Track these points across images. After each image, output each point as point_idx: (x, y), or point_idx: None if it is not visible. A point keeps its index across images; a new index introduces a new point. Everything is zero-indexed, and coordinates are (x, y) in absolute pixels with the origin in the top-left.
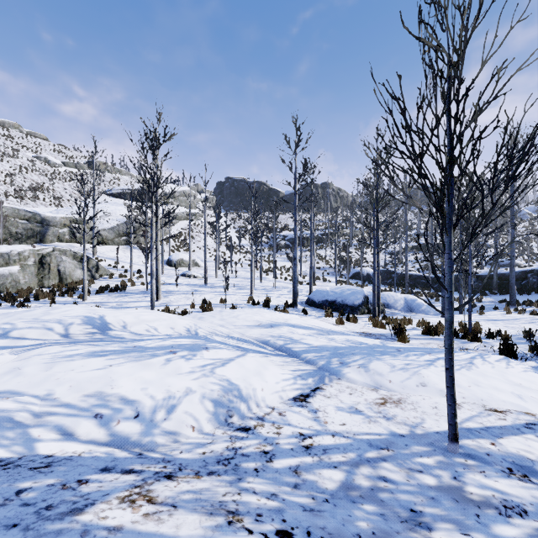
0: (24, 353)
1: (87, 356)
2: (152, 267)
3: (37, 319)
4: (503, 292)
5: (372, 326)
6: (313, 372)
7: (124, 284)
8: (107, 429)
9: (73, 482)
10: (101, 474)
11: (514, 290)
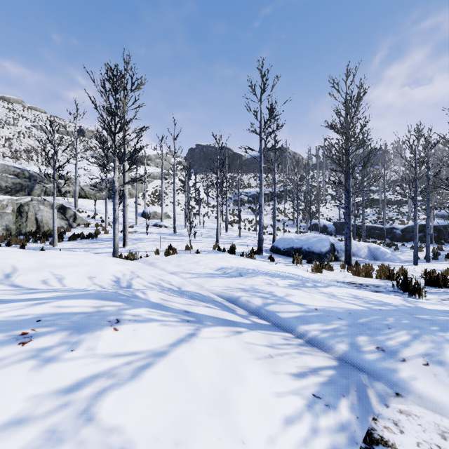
0: None
1: None
2: (115, 212)
3: None
4: None
5: (352, 274)
6: (337, 378)
7: (98, 232)
8: None
9: None
10: None
11: None
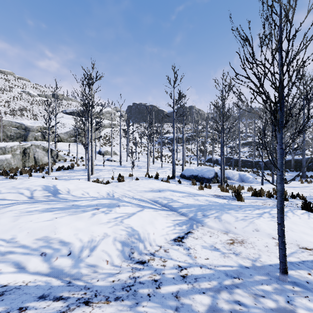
0: (3, 209)
1: (42, 212)
2: (88, 155)
3: (14, 187)
4: (298, 170)
5: (220, 191)
6: (186, 221)
7: (73, 165)
8: (48, 263)
9: (15, 310)
10: (38, 301)
11: (305, 169)
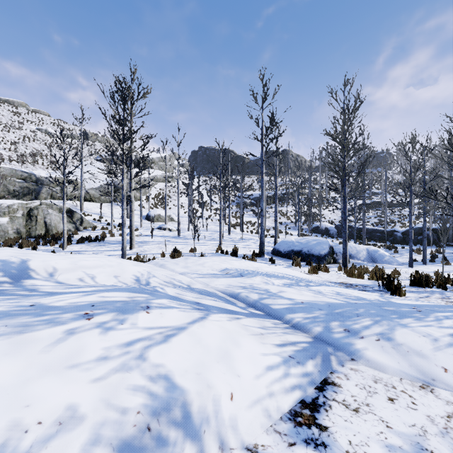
0: None
1: None
2: (123, 216)
3: None
4: None
5: (346, 276)
6: (309, 348)
7: (104, 235)
8: None
9: None
10: None
11: None
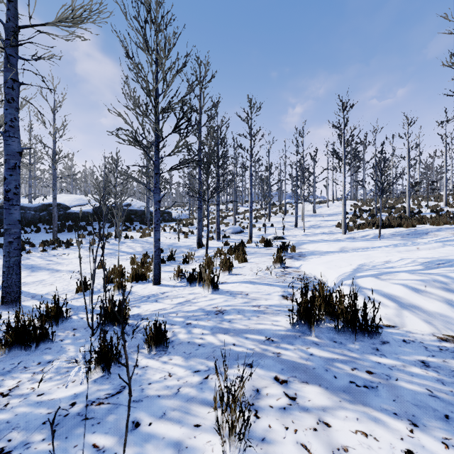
0: None
1: None
2: None
3: None
4: None
5: None
6: None
7: None
8: None
9: None
10: None
11: None
